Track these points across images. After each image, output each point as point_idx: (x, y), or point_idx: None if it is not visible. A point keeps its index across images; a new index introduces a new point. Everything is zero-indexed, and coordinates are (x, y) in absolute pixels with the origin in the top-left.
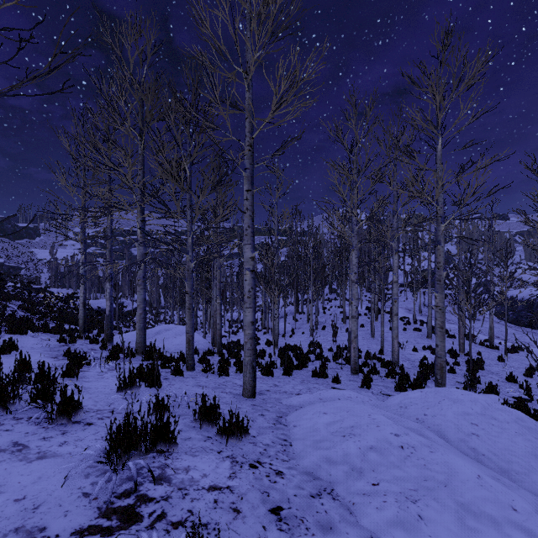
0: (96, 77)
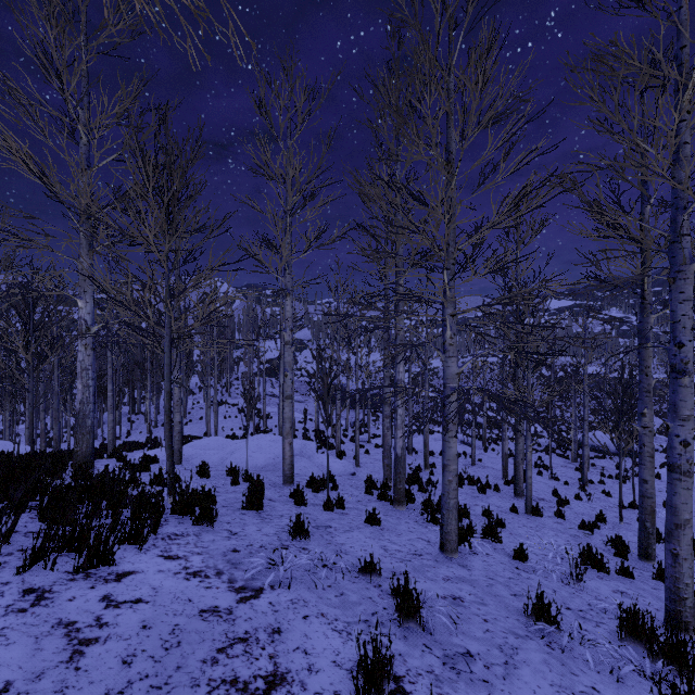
0: None
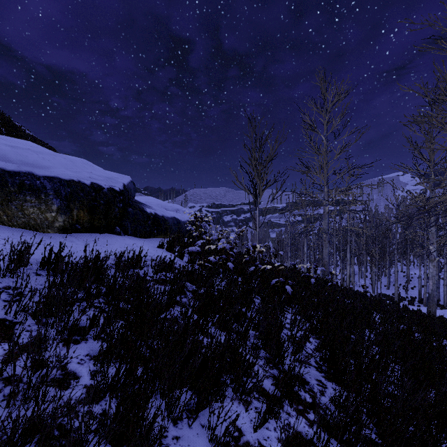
0: None
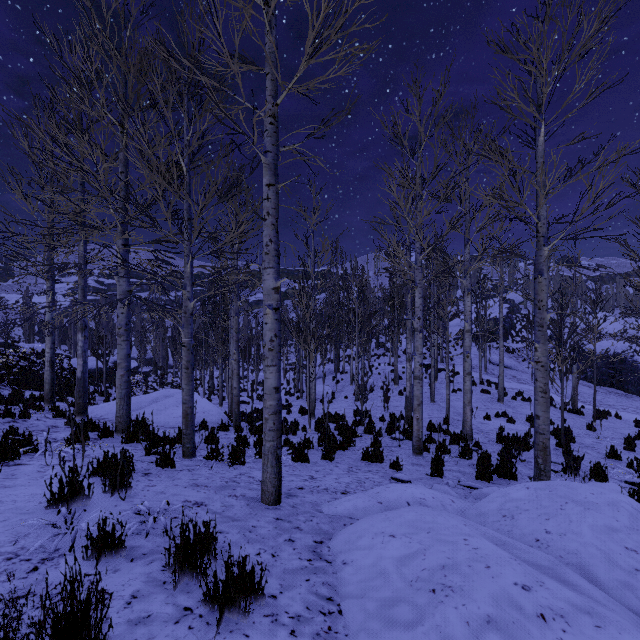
0: (53, 35)
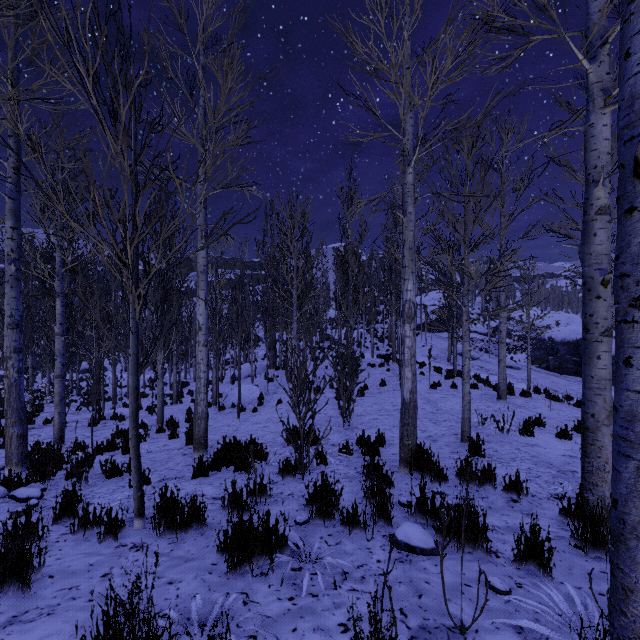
0: None
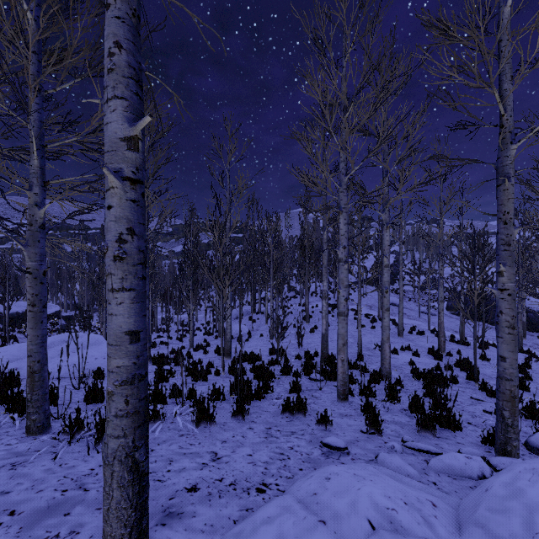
0: None
